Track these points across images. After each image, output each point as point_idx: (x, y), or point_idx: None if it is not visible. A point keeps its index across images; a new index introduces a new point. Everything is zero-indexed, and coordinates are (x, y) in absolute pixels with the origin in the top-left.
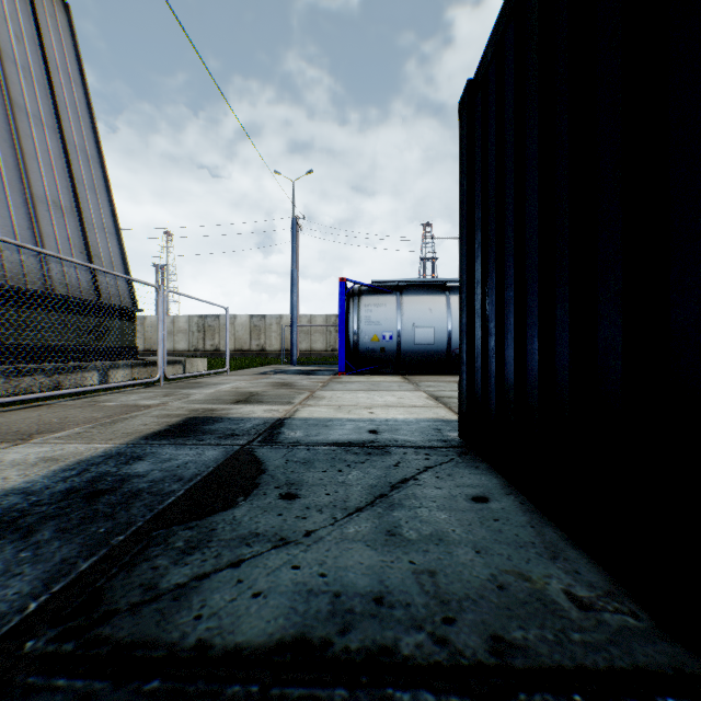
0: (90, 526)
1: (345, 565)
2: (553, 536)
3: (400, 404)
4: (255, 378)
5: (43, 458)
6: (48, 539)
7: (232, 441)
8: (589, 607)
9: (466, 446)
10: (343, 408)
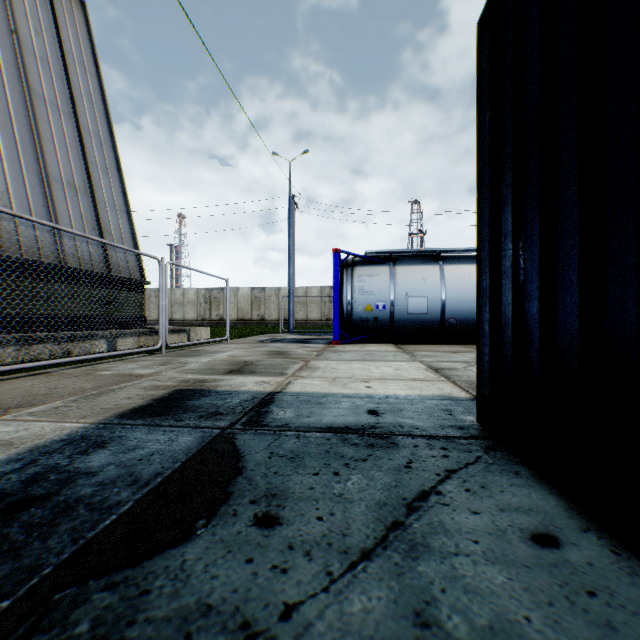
0: None
1: None
2: None
3: (398, 377)
4: (253, 346)
5: None
6: None
7: (213, 423)
8: None
9: (489, 436)
10: (338, 380)
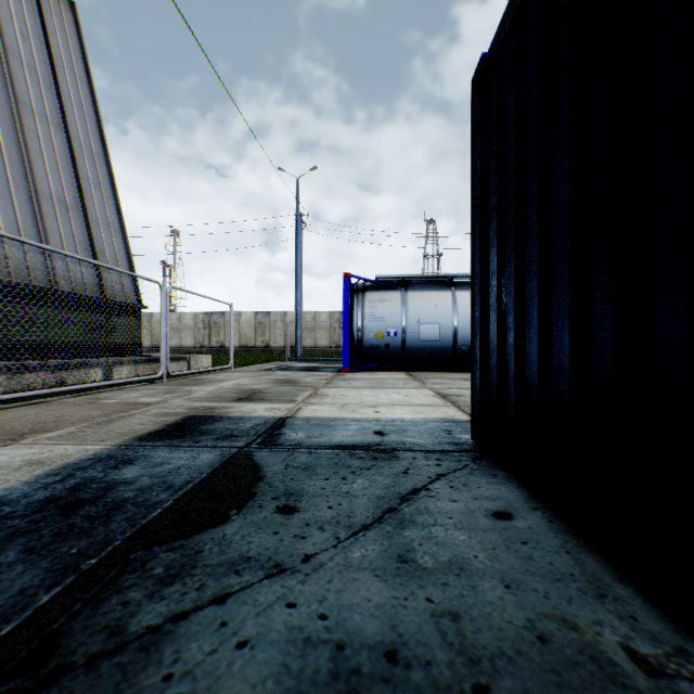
0: (62, 545)
1: (350, 603)
2: (594, 565)
3: (406, 403)
4: (259, 375)
5: (29, 461)
6: (12, 561)
7: (230, 443)
8: (659, 671)
9: (479, 450)
10: (347, 406)
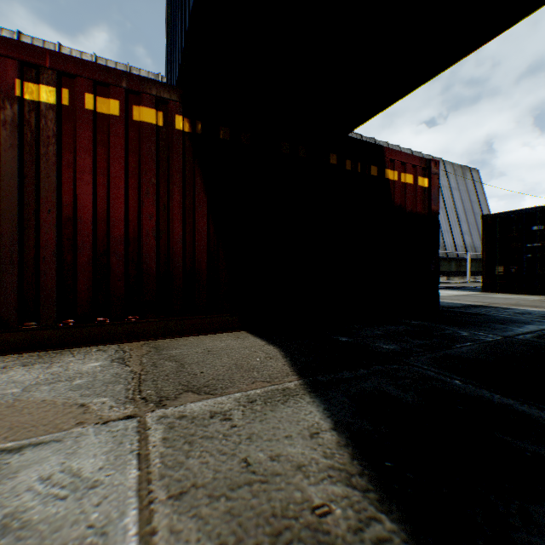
0: None
1: None
2: None
3: None
4: None
5: None
6: None
7: None
8: None
9: None
10: None
